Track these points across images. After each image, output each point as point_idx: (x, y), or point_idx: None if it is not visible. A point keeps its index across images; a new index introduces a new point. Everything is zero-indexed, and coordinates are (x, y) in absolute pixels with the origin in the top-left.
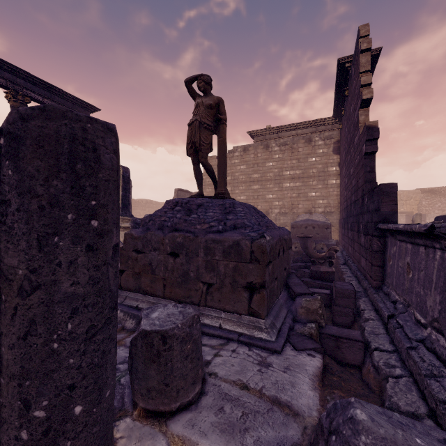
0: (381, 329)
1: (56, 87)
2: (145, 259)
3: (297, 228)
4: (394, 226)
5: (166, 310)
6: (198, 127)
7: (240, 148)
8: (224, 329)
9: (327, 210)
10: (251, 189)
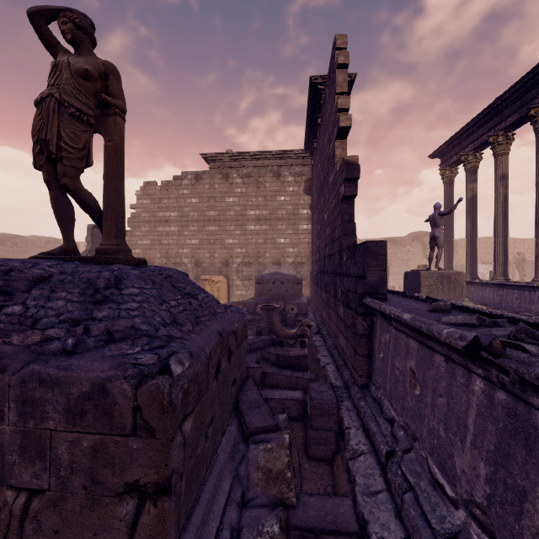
0: (378, 477)
1: None
2: None
3: (263, 284)
4: (392, 311)
5: None
6: (56, 110)
7: (190, 174)
8: None
9: (298, 260)
10: (206, 230)
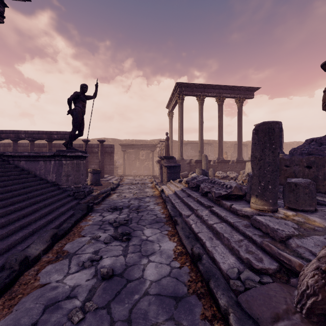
0: None
1: (236, 86)
2: (291, 170)
3: None
4: None
5: (297, 179)
6: None
7: None
8: None
9: None
10: None
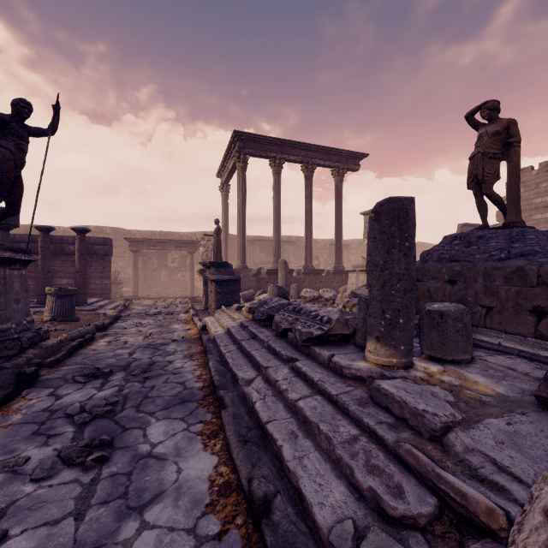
0: None
1: (333, 148)
2: (424, 286)
3: None
4: None
5: (442, 304)
6: (481, 159)
7: None
8: (503, 346)
9: None
10: None
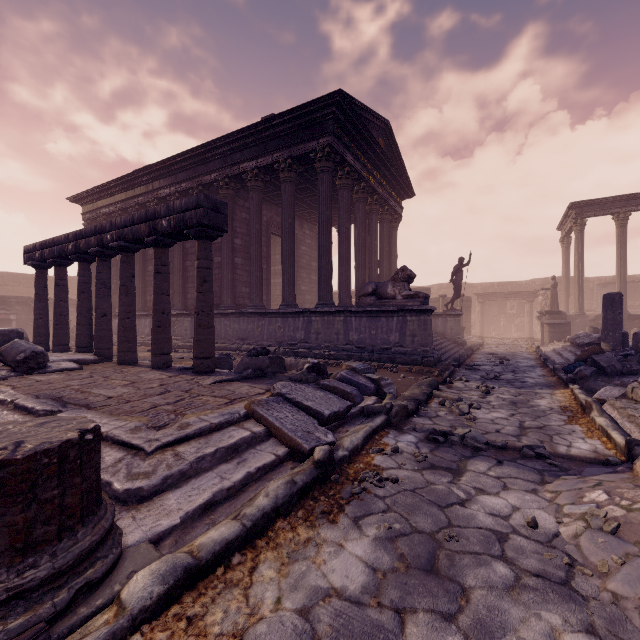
0: None
1: None
2: None
3: None
4: None
5: None
6: None
7: None
8: None
9: None
10: None
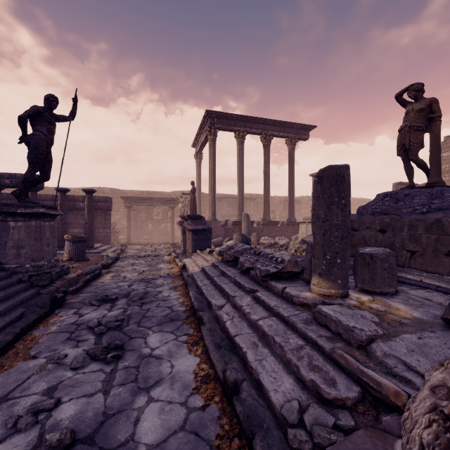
0: None
1: (287, 122)
2: (360, 235)
3: None
4: None
5: (373, 248)
6: (408, 131)
7: None
8: (424, 283)
9: None
10: None
